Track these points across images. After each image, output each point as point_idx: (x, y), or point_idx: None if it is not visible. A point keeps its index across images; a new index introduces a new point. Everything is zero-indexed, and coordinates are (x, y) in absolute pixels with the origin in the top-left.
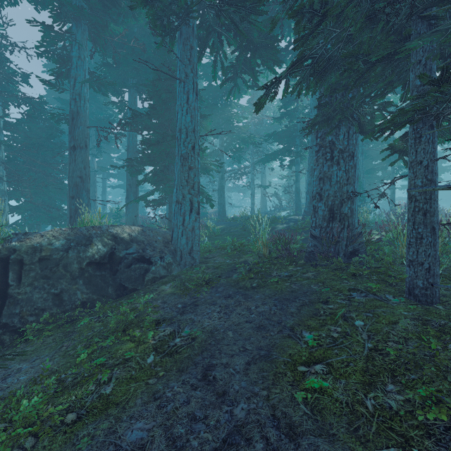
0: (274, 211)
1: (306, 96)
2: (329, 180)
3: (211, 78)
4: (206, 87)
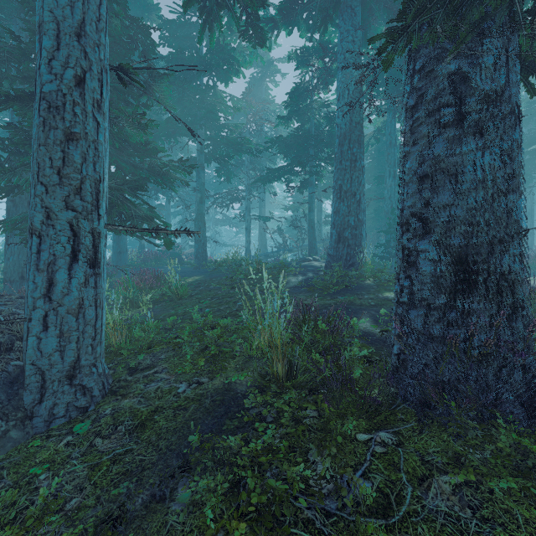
0: (277, 252)
1: (326, 85)
2: (455, 177)
3: (184, 47)
4: (174, 54)
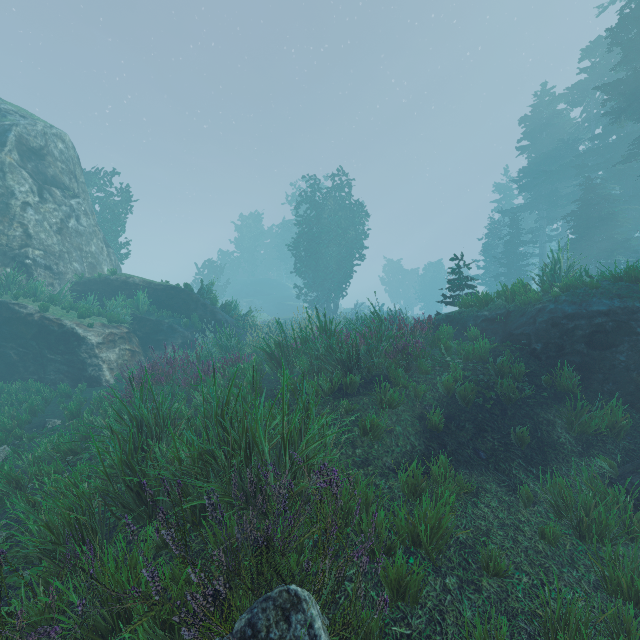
0: None
1: None
2: None
3: None
4: None
